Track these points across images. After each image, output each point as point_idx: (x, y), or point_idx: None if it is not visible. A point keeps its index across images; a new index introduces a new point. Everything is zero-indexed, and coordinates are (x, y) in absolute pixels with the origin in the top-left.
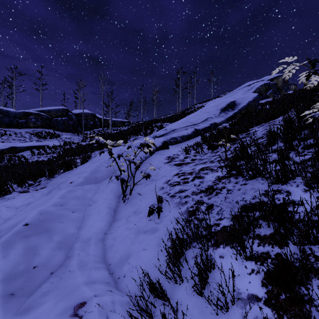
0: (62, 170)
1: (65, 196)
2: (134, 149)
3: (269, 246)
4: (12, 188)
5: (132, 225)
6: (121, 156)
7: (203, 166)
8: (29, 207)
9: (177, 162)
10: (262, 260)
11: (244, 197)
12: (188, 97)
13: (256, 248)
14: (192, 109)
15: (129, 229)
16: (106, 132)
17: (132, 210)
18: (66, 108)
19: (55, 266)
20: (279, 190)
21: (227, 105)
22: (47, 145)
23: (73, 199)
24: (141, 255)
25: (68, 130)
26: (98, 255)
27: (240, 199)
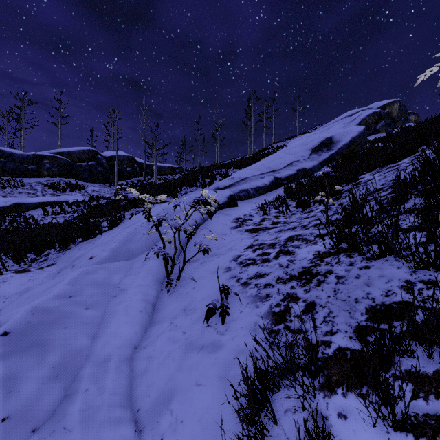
0: (81, 238)
1: (78, 281)
2: (187, 207)
3: (438, 402)
4: (6, 265)
5: (180, 333)
6: (164, 220)
7: (291, 233)
8: (23, 298)
9: (250, 227)
10: (430, 434)
11: (370, 292)
12: (264, 134)
13: (412, 403)
14: (269, 150)
15: (175, 340)
16: (149, 182)
17: (180, 305)
18: (94, 150)
19: (42, 416)
20: (433, 281)
21: (320, 143)
22: (66, 201)
23: (89, 285)
24: (193, 397)
25: (96, 180)
26: (119, 392)
27: (363, 294)
